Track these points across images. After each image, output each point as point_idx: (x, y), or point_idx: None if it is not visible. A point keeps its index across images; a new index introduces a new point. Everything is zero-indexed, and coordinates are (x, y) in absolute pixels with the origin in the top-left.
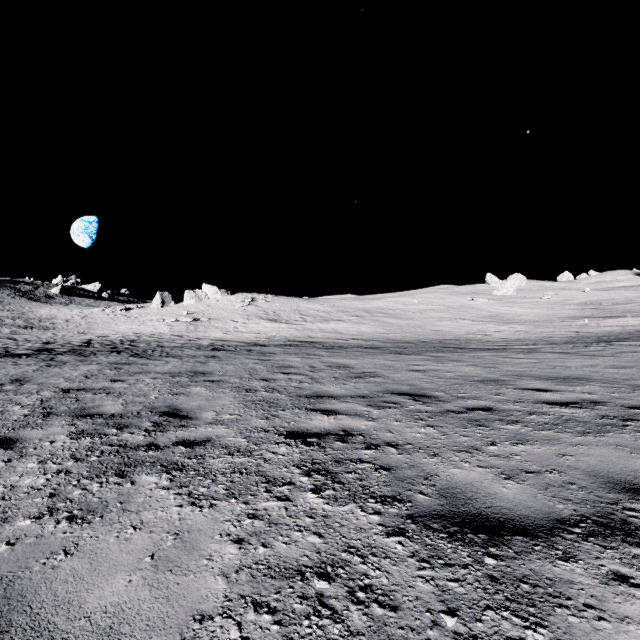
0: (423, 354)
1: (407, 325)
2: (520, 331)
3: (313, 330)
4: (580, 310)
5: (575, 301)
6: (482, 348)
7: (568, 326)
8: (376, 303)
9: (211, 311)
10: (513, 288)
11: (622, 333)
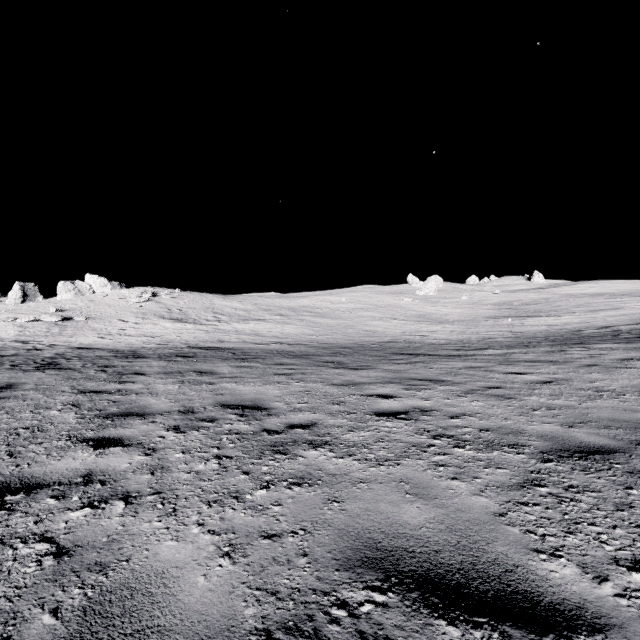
0: (374, 367)
1: (337, 325)
2: (455, 331)
3: (227, 332)
4: (498, 310)
5: (490, 301)
6: (439, 354)
7: (497, 325)
8: (302, 301)
9: (93, 308)
10: (434, 288)
11: (561, 333)
